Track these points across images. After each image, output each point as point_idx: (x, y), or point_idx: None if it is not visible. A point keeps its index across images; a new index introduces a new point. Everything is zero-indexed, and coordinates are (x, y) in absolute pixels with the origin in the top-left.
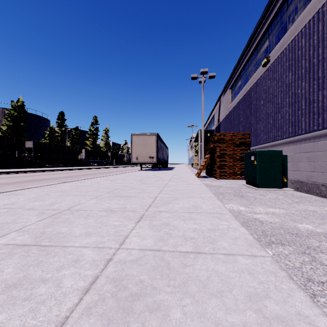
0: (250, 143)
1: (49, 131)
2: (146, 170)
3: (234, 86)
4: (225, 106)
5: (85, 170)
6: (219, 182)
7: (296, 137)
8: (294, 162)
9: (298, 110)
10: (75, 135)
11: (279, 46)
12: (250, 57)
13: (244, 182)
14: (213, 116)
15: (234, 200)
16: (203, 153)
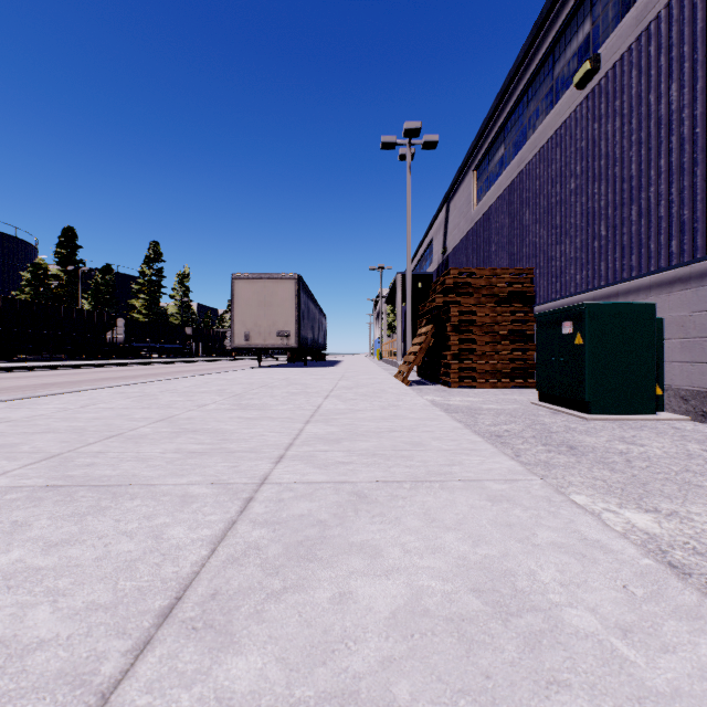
0: (535, 296)
1: (33, 271)
2: (272, 367)
3: (487, 161)
4: (462, 212)
5: (115, 369)
6: (465, 397)
7: (698, 264)
8: (691, 339)
9: (706, 183)
10: (103, 285)
11: (634, 18)
12: (533, 79)
13: (527, 395)
14: (431, 243)
15: (566, 469)
16: (409, 326)
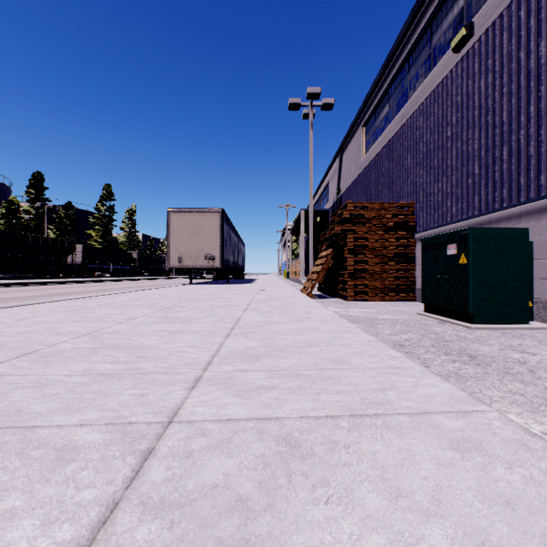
0: (416, 226)
1: (7, 207)
2: (201, 283)
3: (374, 118)
4: (353, 160)
5: (72, 285)
6: (361, 308)
7: None
8: None
9: None
10: (65, 219)
11: None
12: (414, 49)
13: (412, 306)
14: (327, 186)
15: (478, 381)
16: (311, 251)
